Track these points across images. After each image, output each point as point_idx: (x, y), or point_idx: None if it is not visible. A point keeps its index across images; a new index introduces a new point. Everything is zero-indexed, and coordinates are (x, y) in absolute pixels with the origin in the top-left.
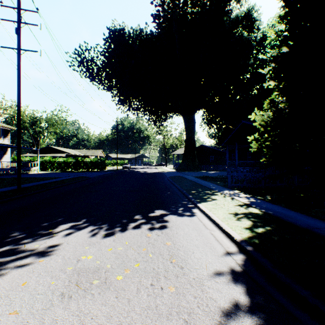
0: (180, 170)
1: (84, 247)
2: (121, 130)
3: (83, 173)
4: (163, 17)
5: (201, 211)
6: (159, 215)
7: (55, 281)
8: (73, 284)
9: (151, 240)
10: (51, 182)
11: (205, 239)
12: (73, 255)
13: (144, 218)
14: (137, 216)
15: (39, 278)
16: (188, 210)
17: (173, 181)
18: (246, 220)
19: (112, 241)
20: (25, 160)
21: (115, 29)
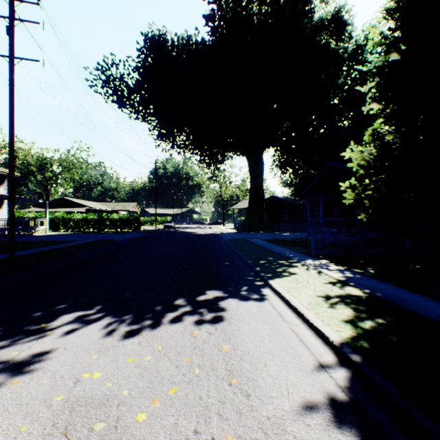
0: (243, 230)
1: (90, 355)
2: (161, 176)
3: (108, 235)
4: (220, 17)
5: (274, 292)
6: (212, 298)
7: (28, 425)
8: (59, 432)
9: (199, 343)
10: (60, 248)
11: (283, 340)
12: (70, 371)
13: (190, 303)
14: (179, 301)
15: (2, 418)
16: (256, 290)
17: (234, 245)
18: (344, 308)
19: (137, 344)
20: (29, 217)
21: (153, 35)
